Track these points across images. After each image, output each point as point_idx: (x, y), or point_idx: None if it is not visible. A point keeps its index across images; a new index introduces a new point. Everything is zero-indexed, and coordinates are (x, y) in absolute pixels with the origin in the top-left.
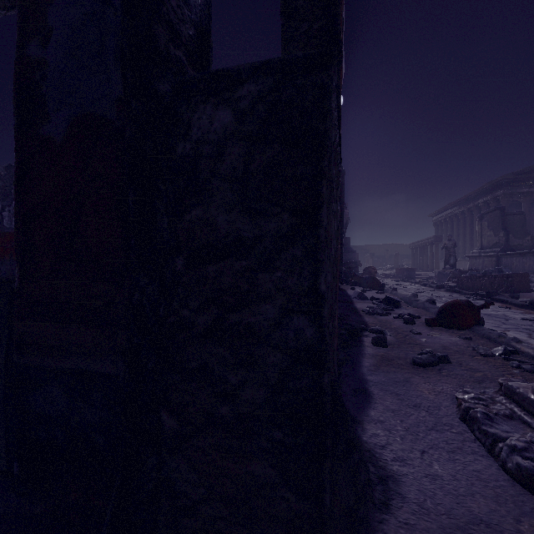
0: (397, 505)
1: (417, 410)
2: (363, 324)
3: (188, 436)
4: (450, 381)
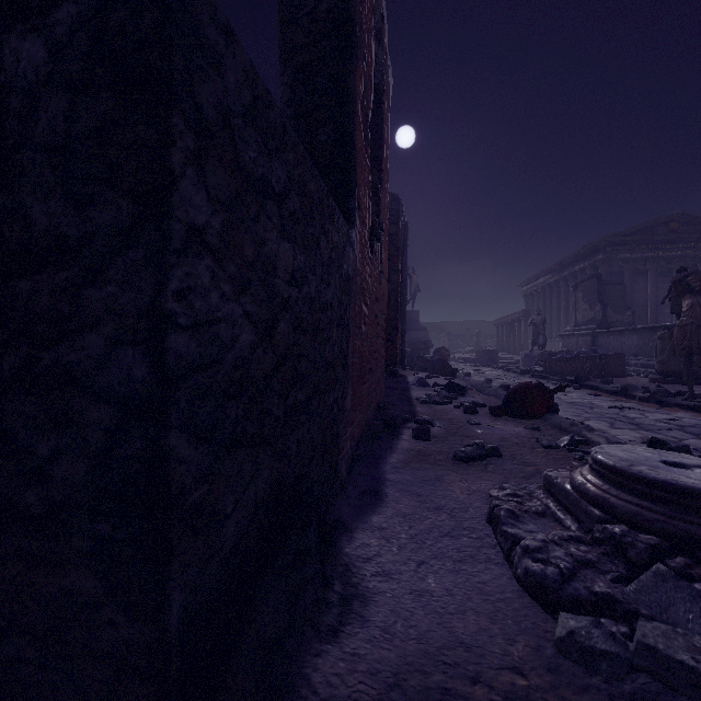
0: (352, 631)
1: (437, 514)
2: (411, 415)
3: None
4: (493, 478)
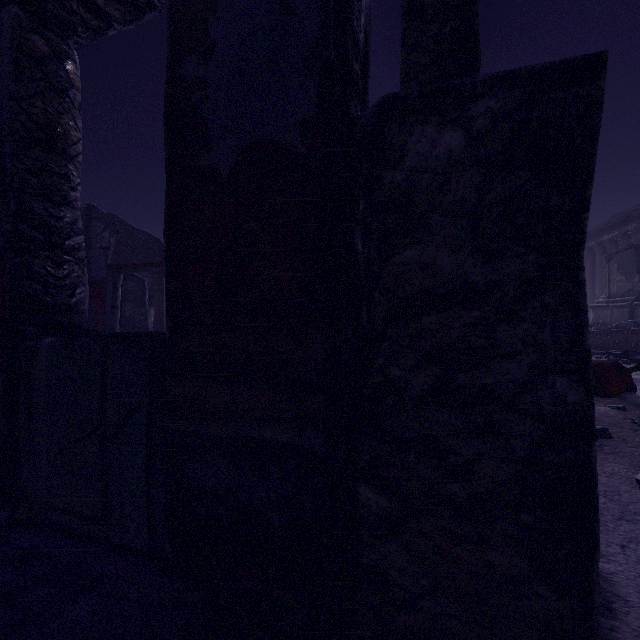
0: (622, 609)
1: None
2: None
3: (403, 518)
4: (619, 461)
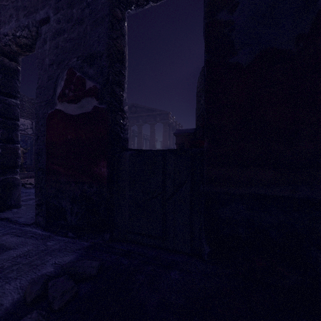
0: None
1: None
2: None
3: None
4: None
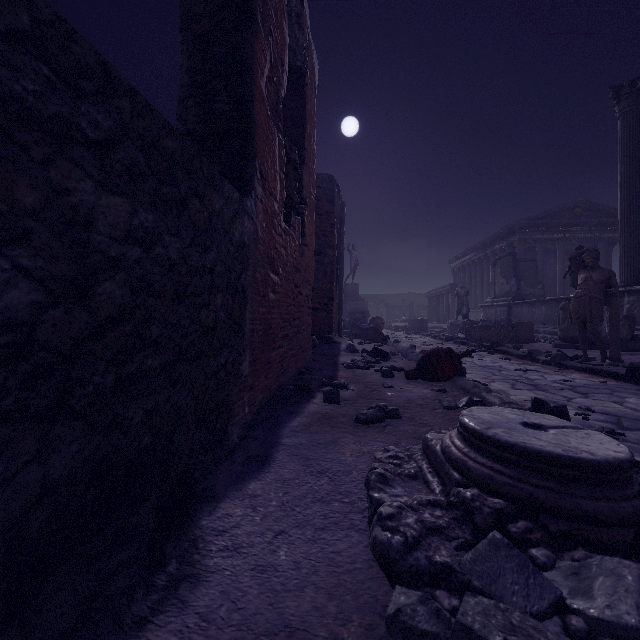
0: (164, 621)
1: (318, 478)
2: (331, 379)
3: None
4: (386, 439)
